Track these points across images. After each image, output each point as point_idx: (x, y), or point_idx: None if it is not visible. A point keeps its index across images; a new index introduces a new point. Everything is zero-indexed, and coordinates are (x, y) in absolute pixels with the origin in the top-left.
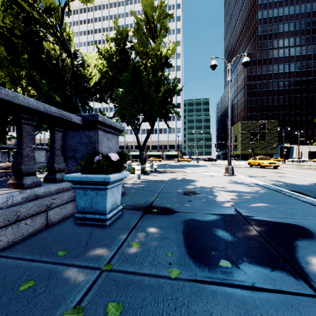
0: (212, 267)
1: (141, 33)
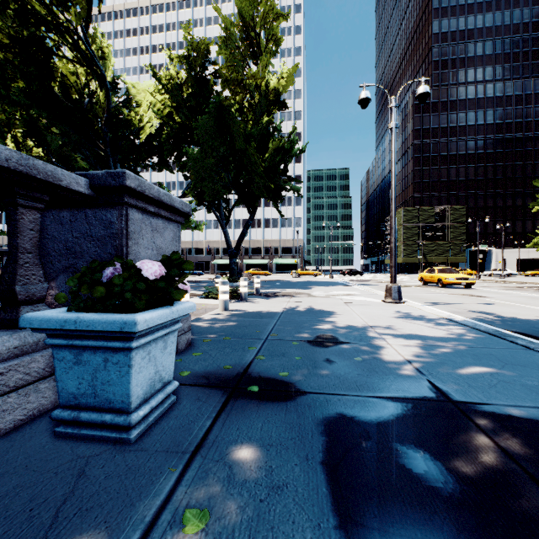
0: None
1: (233, 46)
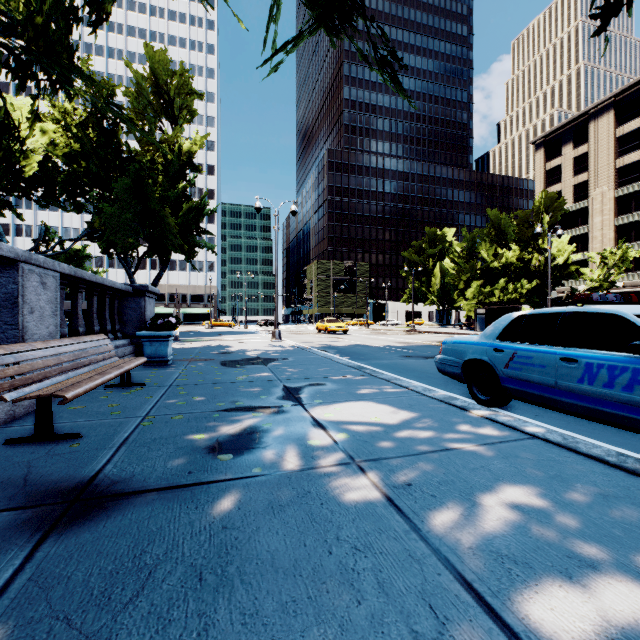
0: (232, 366)
1: (146, 104)
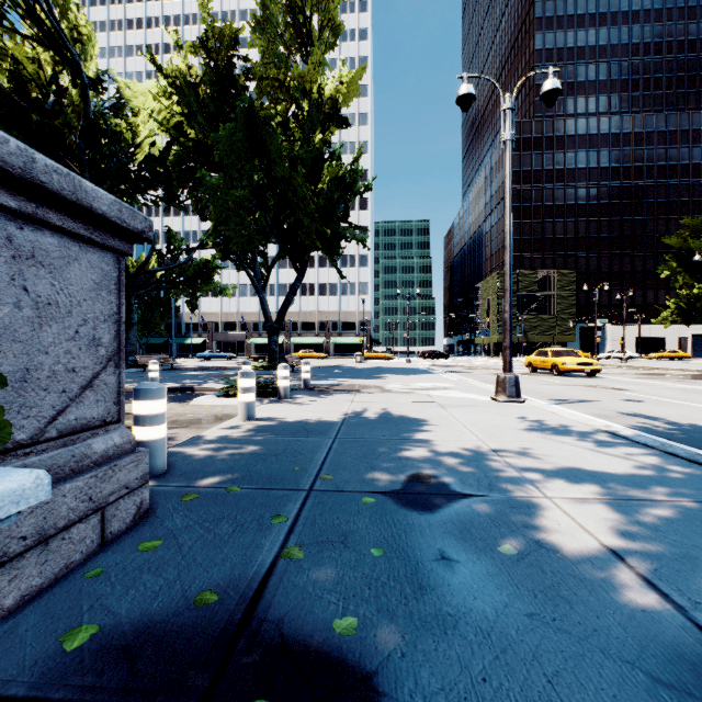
0: None
1: (273, 32)
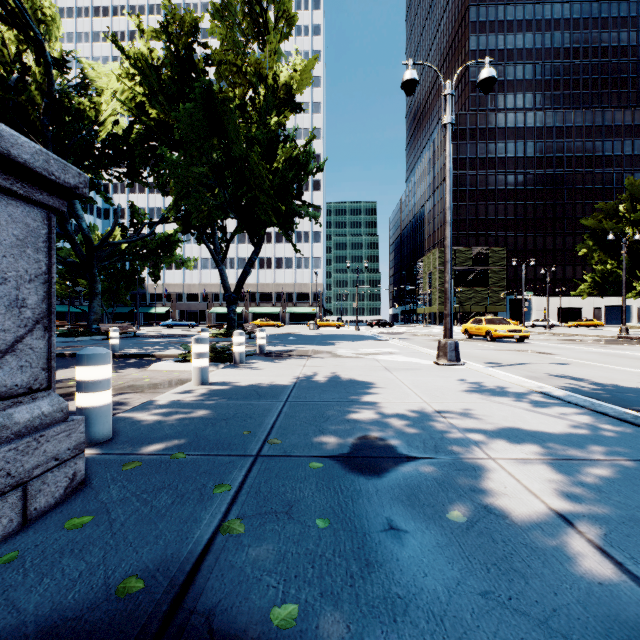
0: None
1: (231, 20)
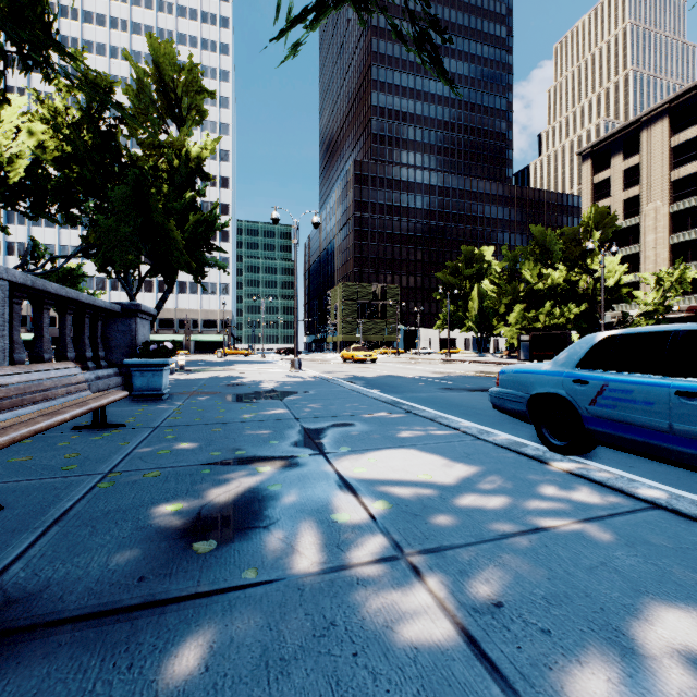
0: (240, 401)
1: (149, 103)
